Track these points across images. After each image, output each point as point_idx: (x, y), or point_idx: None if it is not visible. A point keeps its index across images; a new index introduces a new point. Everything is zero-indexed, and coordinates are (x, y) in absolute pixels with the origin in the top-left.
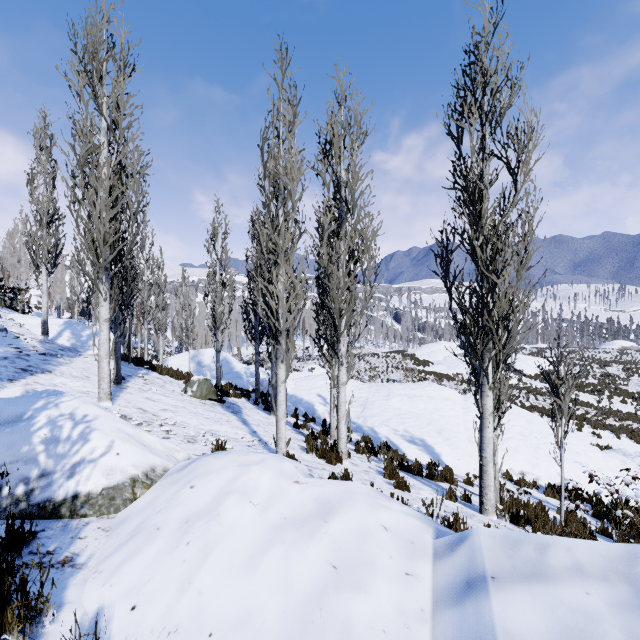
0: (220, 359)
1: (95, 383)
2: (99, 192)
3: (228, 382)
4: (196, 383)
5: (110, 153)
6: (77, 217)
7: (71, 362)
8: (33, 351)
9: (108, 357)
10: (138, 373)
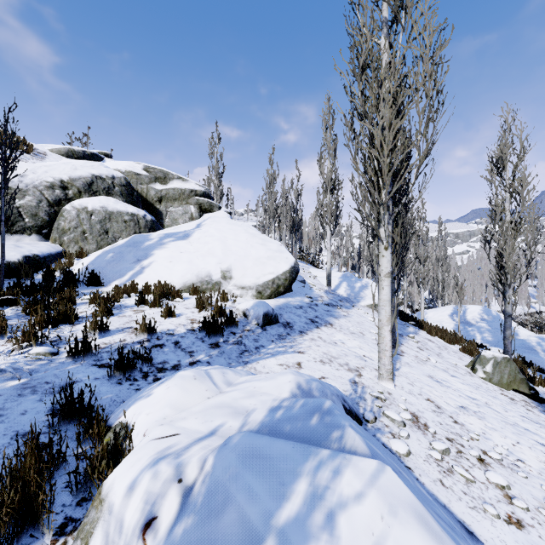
0: (491, 319)
1: (370, 343)
2: (381, 101)
3: (517, 356)
4: (489, 361)
5: (389, 65)
6: (355, 153)
7: (347, 314)
8: (320, 301)
9: (389, 323)
10: (407, 331)
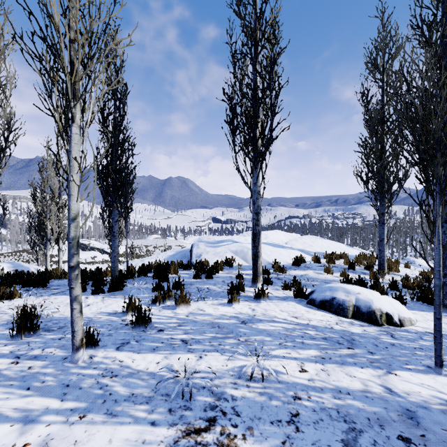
0: None
1: None
2: None
3: None
4: None
5: None
6: None
7: None
8: None
9: None
10: None
